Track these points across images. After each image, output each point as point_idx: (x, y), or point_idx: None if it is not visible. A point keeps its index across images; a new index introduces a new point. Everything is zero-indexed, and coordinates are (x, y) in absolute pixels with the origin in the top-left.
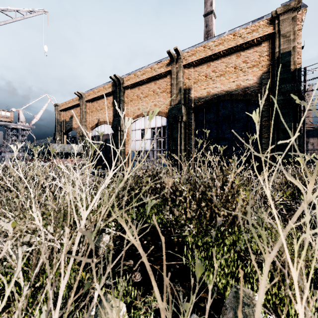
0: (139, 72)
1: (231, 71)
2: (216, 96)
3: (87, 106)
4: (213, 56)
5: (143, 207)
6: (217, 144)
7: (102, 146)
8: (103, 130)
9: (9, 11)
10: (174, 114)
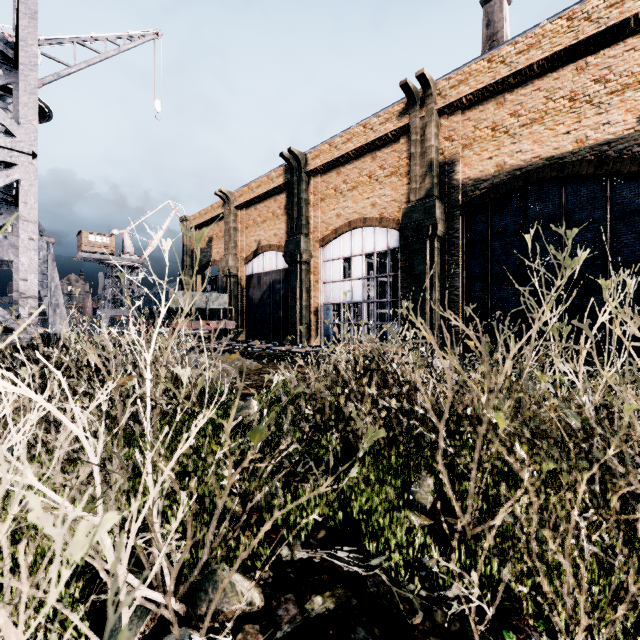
0: (340, 138)
1: (562, 109)
2: (521, 172)
3: (238, 216)
4: (512, 79)
5: (349, 466)
6: (522, 286)
7: (266, 295)
8: (268, 263)
9: (94, 41)
10: (417, 220)
